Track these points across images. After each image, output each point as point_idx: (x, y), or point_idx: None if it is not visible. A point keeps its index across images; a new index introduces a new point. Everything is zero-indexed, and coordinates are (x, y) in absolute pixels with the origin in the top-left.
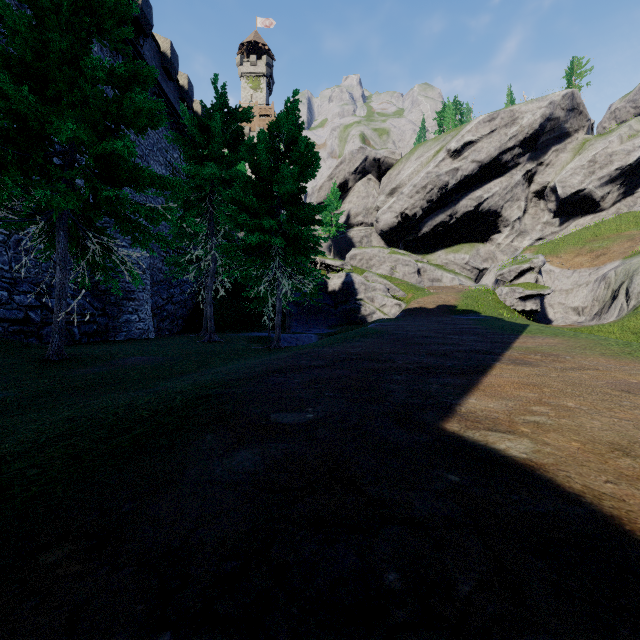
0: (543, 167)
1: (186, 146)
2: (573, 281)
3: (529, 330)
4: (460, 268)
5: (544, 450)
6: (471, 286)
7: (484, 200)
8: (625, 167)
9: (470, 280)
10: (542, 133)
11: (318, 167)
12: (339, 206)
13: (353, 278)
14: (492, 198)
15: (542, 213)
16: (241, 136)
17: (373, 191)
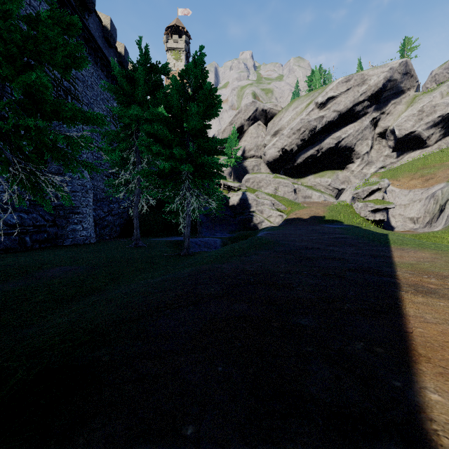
0: (385, 115)
1: (117, 93)
2: (409, 198)
3: (393, 240)
4: (324, 188)
5: None
6: (334, 202)
7: (342, 139)
8: (445, 115)
9: (332, 197)
10: (384, 90)
11: (220, 107)
12: (237, 143)
13: (247, 196)
14: (348, 138)
15: (384, 148)
16: (161, 86)
17: (262, 133)
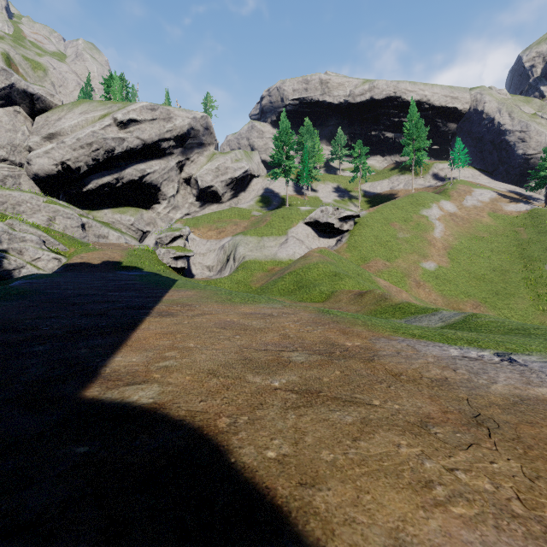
0: (190, 162)
1: None
2: (207, 248)
3: (177, 284)
4: (126, 228)
5: (167, 390)
6: (136, 245)
7: (147, 174)
8: (234, 178)
9: (135, 240)
10: (189, 137)
11: None
12: None
13: None
14: (154, 174)
15: (189, 195)
16: None
17: (23, 127)
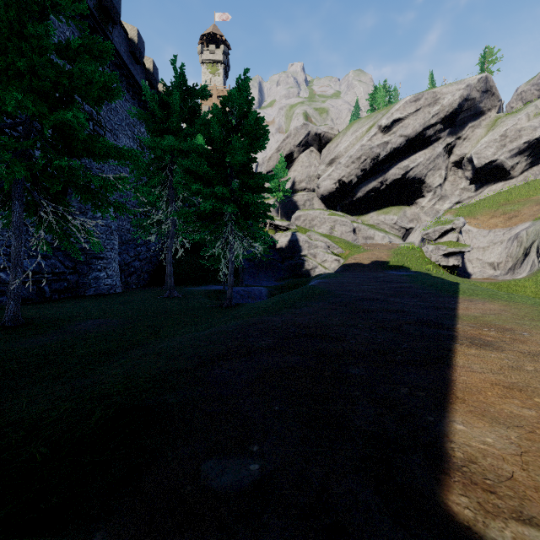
0: (461, 141)
1: (148, 120)
2: (489, 240)
3: (463, 290)
4: (389, 227)
5: None
6: (400, 244)
7: (410, 169)
8: (532, 141)
9: (398, 238)
10: (460, 111)
11: (267, 139)
12: (285, 174)
13: (298, 237)
14: (417, 167)
15: (460, 180)
16: (198, 112)
17: (315, 161)
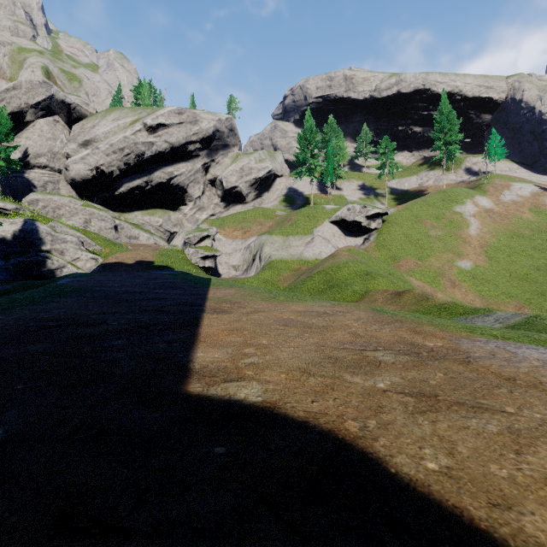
0: (215, 163)
1: None
2: (233, 247)
3: (213, 283)
4: (155, 229)
5: (269, 388)
6: (165, 245)
7: (175, 176)
8: (258, 179)
9: (164, 240)
10: (214, 139)
11: None
12: (11, 138)
13: (35, 226)
14: (181, 176)
15: (214, 197)
16: None
17: (62, 135)
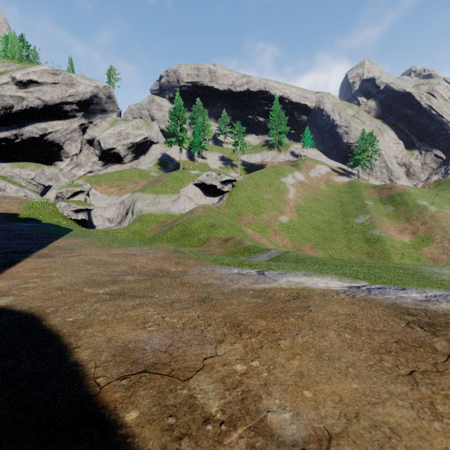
0: (93, 125)
1: None
2: (108, 202)
3: (70, 234)
4: (26, 182)
5: (19, 298)
6: (36, 198)
7: (49, 133)
8: (135, 143)
9: (36, 193)
10: (92, 103)
11: None
12: None
13: None
14: (56, 133)
15: (92, 155)
16: None
17: None
